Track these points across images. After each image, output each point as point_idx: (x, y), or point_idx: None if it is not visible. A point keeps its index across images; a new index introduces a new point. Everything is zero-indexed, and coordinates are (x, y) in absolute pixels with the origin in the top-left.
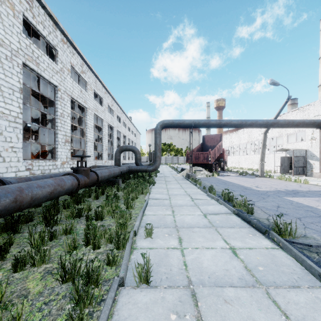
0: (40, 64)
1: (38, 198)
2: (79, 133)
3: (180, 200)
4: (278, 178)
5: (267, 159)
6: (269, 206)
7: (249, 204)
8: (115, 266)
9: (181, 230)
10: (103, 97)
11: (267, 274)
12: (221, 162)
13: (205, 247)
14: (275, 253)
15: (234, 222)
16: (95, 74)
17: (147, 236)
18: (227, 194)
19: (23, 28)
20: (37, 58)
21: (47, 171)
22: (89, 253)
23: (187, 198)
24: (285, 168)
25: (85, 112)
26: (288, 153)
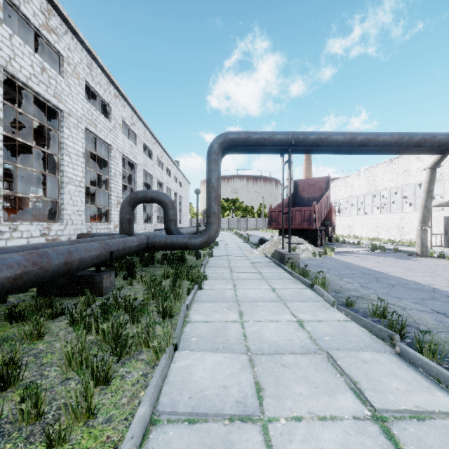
0: None
1: None
2: (50, 166)
3: (318, 426)
4: None
5: (409, 222)
6: None
7: None
8: None
9: None
10: (111, 103)
11: None
12: (329, 226)
13: None
14: None
15: None
16: (86, 49)
17: None
18: None
19: None
20: None
21: None
22: None
23: (340, 392)
24: None
25: (58, 119)
26: None
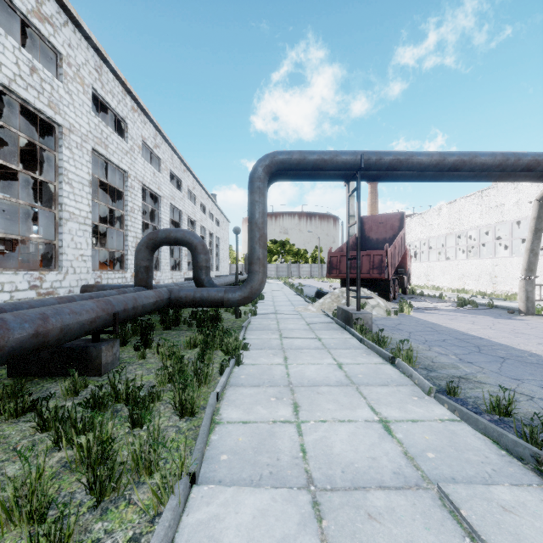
0: None
1: None
2: (46, 198)
3: None
4: None
5: (503, 269)
6: None
7: None
8: None
9: None
10: (127, 118)
11: None
12: (403, 275)
13: None
14: None
15: None
16: (93, 47)
17: None
18: None
19: None
20: None
21: None
22: None
23: None
24: None
25: (54, 136)
26: None
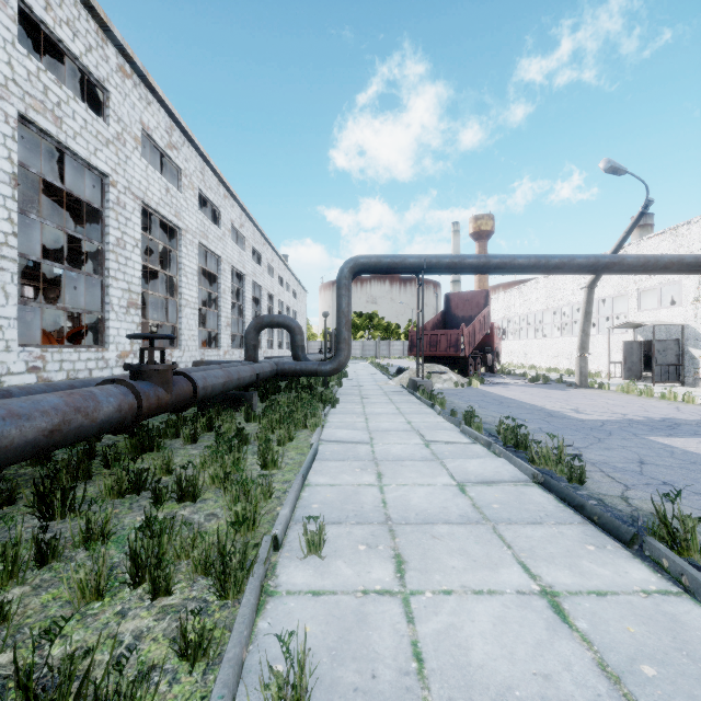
0: (64, 120)
1: (7, 448)
2: (165, 287)
3: (396, 444)
4: (621, 391)
5: (591, 347)
6: (619, 461)
7: (572, 459)
8: (204, 660)
9: (401, 531)
10: (221, 206)
11: (674, 696)
12: (487, 353)
13: (472, 587)
14: (676, 609)
15: (539, 508)
16: (200, 154)
17: (309, 552)
18: (514, 431)
19: (30, 41)
20: (58, 106)
21: (84, 375)
22: (138, 609)
23: (414, 439)
24: (633, 368)
25: (176, 238)
26: (641, 334)
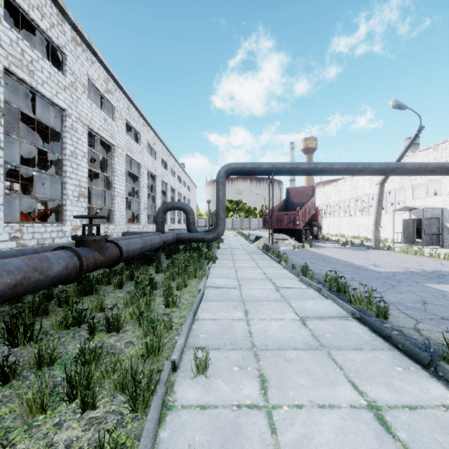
0: (35, 73)
1: None
2: (104, 184)
3: (257, 289)
4: (402, 251)
5: (381, 223)
6: (408, 301)
7: (379, 301)
8: None
9: (263, 356)
10: (140, 131)
11: None
12: (314, 226)
13: (317, 402)
14: None
15: (359, 337)
16: (127, 96)
17: (198, 373)
18: (336, 281)
19: (14, 21)
20: (31, 63)
21: (49, 241)
22: (71, 420)
23: (269, 285)
24: (409, 236)
25: (111, 151)
26: (414, 214)
